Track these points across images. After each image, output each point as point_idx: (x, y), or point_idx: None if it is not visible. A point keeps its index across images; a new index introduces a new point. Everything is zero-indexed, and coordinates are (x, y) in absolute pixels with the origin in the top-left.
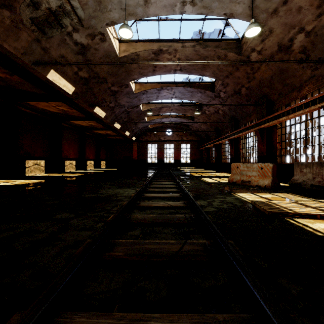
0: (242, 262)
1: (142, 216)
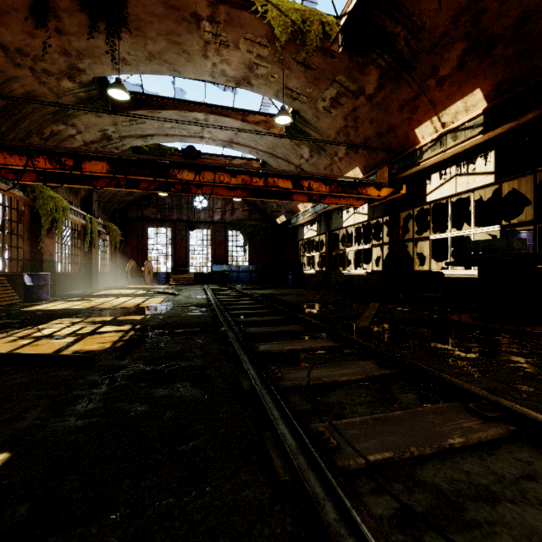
0: (246, 363)
1: (466, 426)
